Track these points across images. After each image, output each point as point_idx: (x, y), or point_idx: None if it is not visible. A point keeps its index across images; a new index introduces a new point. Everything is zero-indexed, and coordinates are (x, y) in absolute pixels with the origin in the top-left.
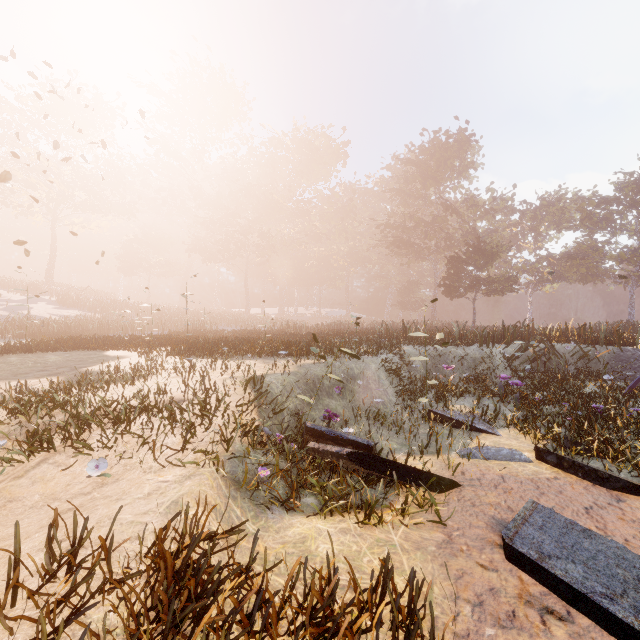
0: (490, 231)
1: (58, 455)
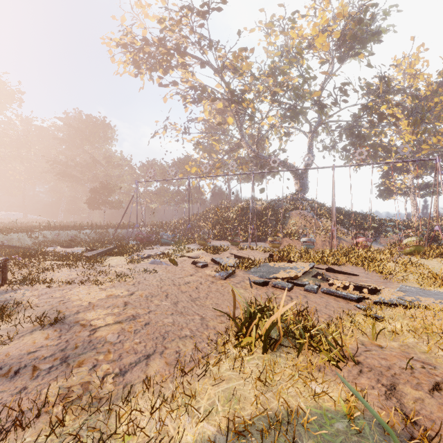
0: (119, 176)
1: None
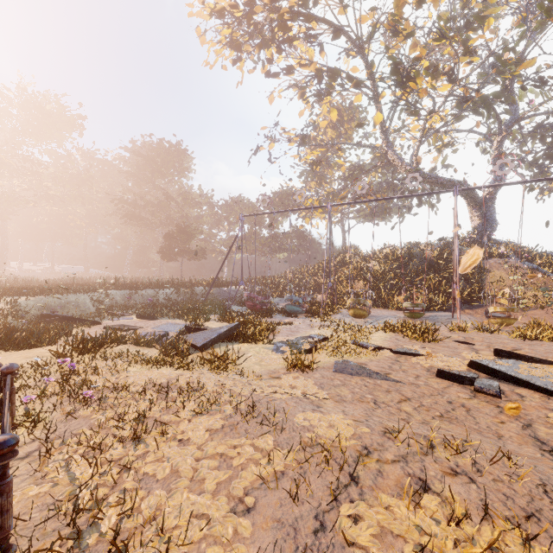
0: (198, 217)
1: None
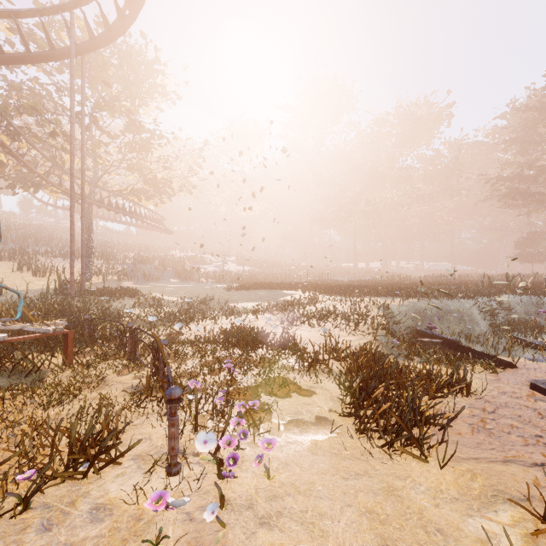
0: None
1: (302, 328)
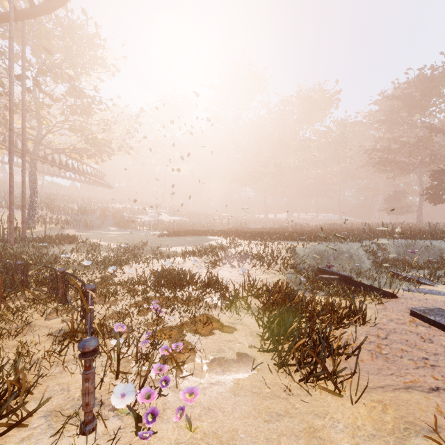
0: None
1: (224, 268)
